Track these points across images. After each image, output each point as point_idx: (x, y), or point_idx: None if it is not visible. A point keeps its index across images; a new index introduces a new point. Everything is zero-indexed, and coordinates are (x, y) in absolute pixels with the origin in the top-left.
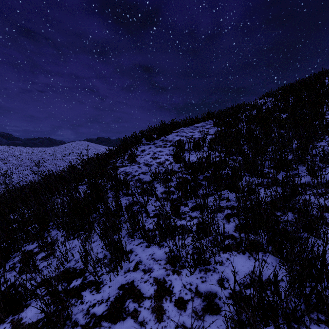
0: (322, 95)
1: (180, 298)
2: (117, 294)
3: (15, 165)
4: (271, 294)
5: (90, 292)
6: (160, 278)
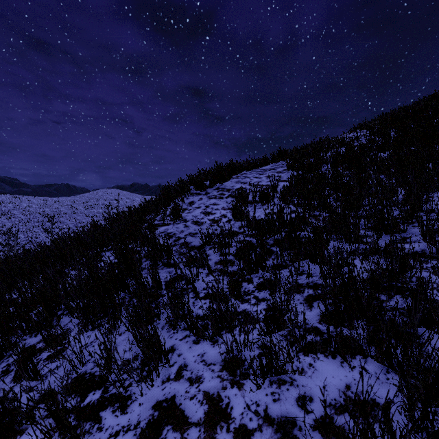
0: (436, 127)
1: (241, 426)
2: (151, 416)
3: (22, 220)
4: (376, 424)
5: (113, 412)
6: (213, 393)
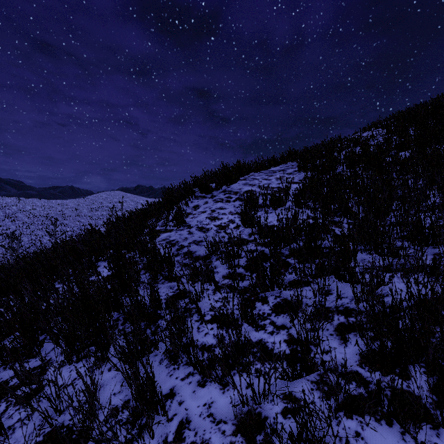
0: None
1: None
2: None
3: (26, 223)
4: None
5: None
6: None
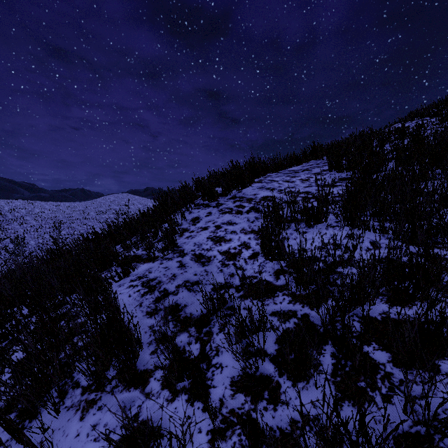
0: None
1: None
2: None
3: (34, 226)
4: None
5: None
6: None
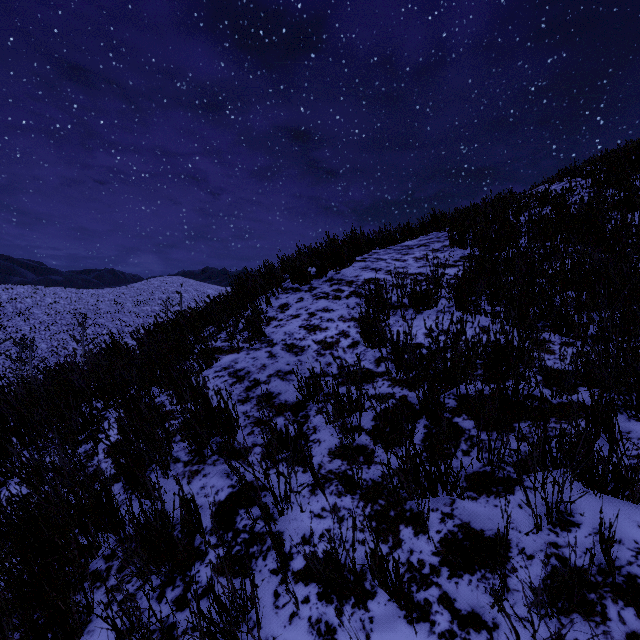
0: None
1: None
2: None
3: (45, 323)
4: None
5: None
6: None
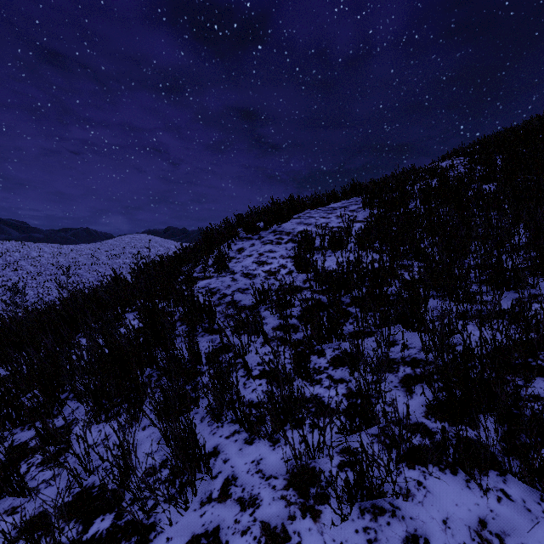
0: None
1: None
2: None
3: (31, 273)
4: None
5: None
6: (276, 526)
